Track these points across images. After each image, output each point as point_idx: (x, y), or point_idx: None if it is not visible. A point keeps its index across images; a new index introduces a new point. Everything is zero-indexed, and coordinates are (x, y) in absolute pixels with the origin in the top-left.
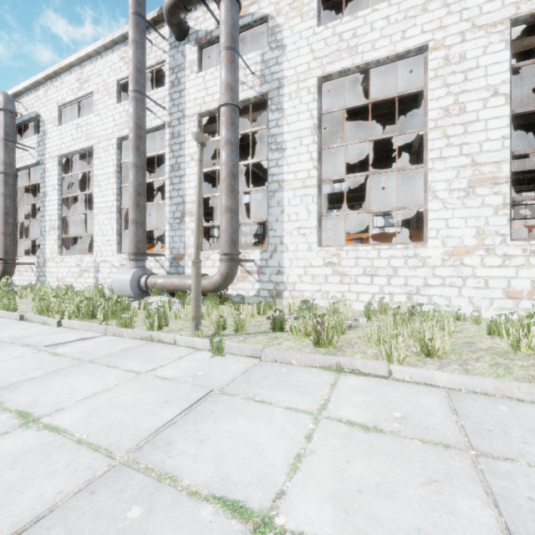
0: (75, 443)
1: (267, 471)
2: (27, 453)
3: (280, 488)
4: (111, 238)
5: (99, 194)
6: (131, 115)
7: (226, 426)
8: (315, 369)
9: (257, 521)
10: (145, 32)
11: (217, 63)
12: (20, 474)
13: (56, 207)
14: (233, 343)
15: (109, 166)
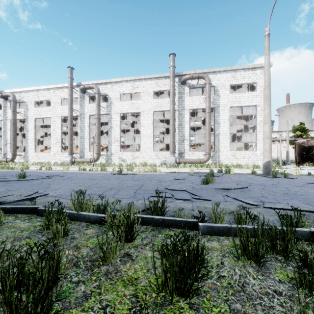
0: None
1: None
2: None
3: None
4: None
5: None
6: None
7: None
8: None
9: None
10: None
11: None
12: None
13: None
14: None
15: None
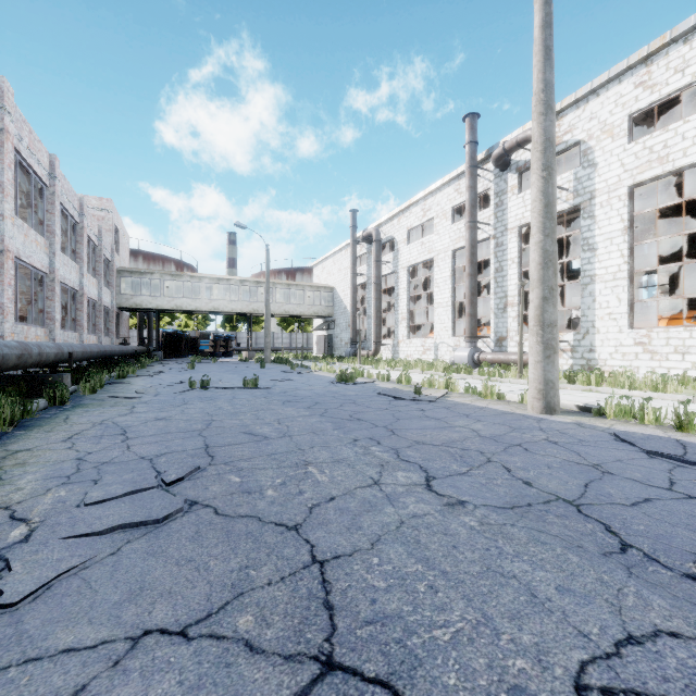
0: None
1: None
2: None
3: None
4: (447, 325)
5: (438, 293)
6: (467, 240)
7: None
8: (578, 391)
9: None
10: (476, 175)
11: None
12: None
13: (406, 304)
14: None
15: (445, 272)
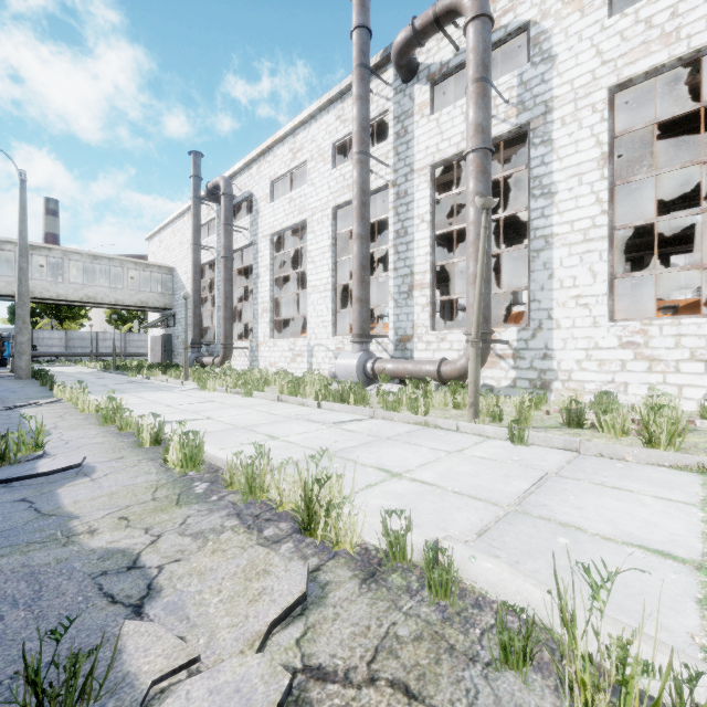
0: (454, 493)
1: (675, 538)
2: (421, 494)
3: (702, 550)
4: (326, 319)
5: (313, 271)
6: (356, 181)
7: (594, 502)
8: (663, 468)
9: (694, 565)
10: (369, 83)
11: (446, 95)
12: (434, 505)
13: (268, 289)
14: (536, 433)
15: (323, 240)
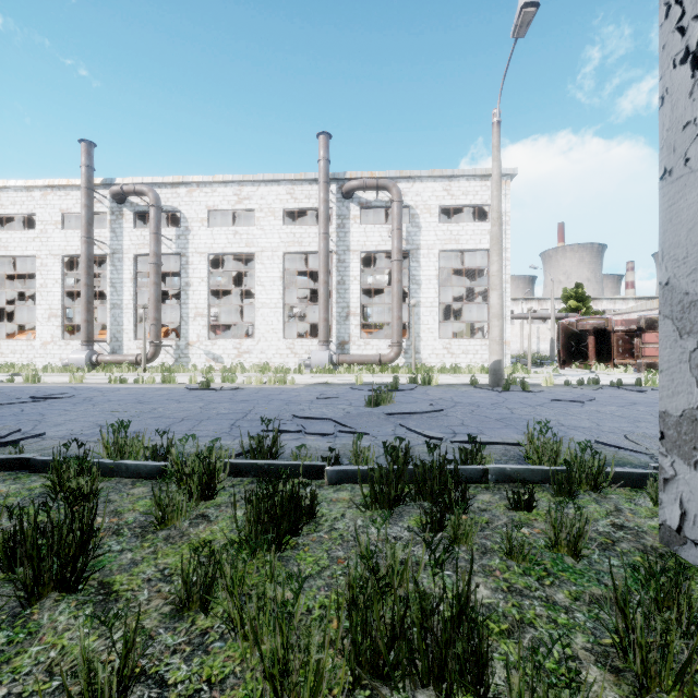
0: None
1: None
2: None
3: None
4: None
5: None
6: None
7: None
8: None
9: None
10: None
11: None
12: None
13: None
14: None
15: None
